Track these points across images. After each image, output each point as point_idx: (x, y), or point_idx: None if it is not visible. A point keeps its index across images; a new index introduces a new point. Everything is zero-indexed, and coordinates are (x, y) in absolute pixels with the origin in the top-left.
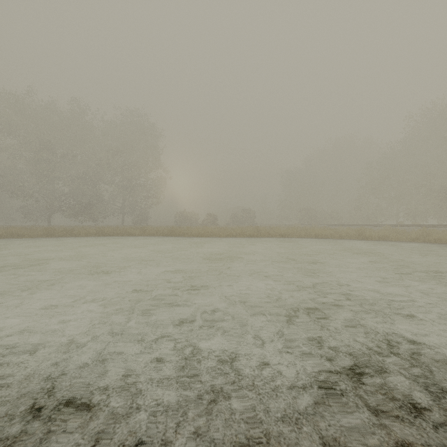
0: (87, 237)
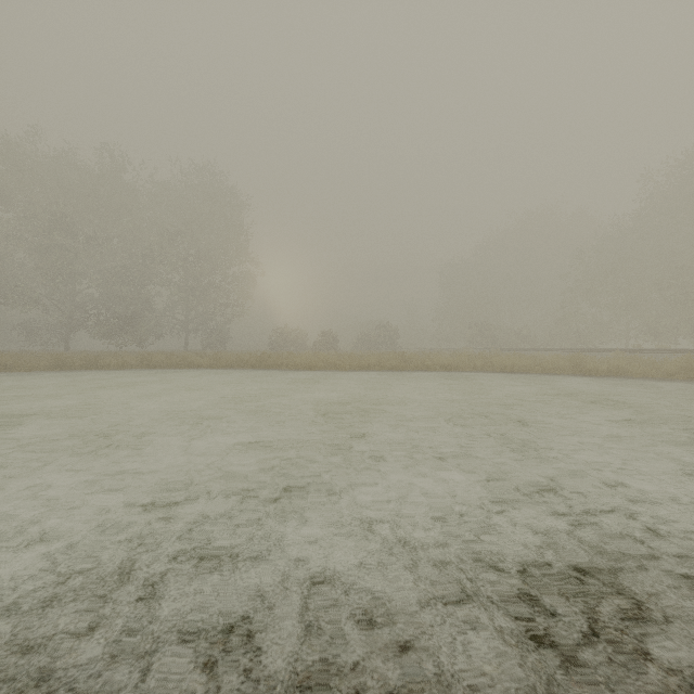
0: (121, 371)
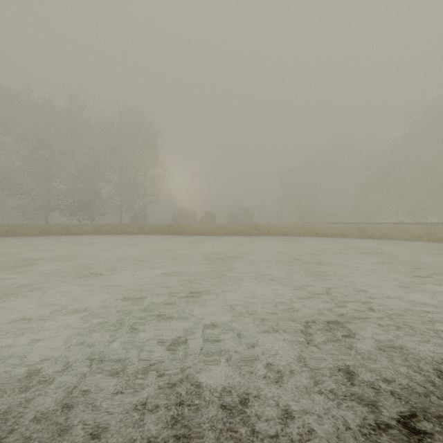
0: (83, 236)
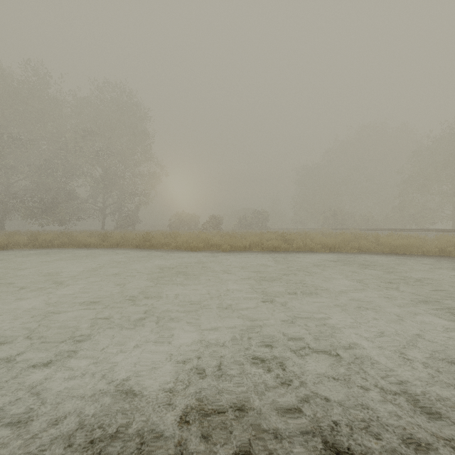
0: None
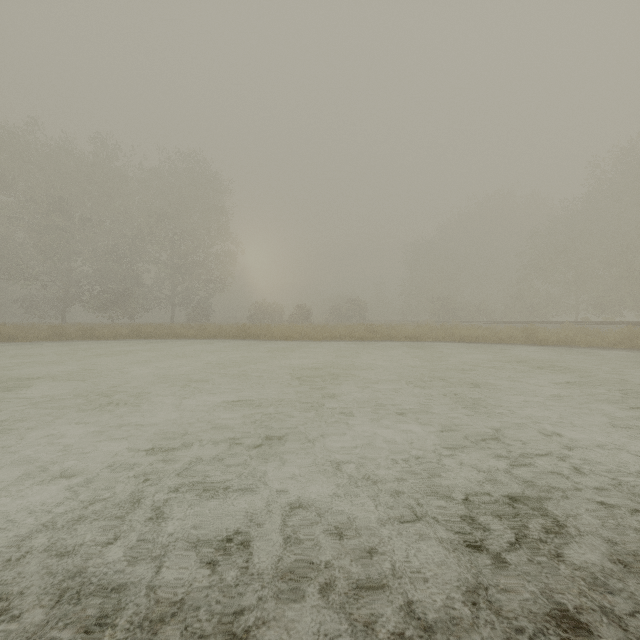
0: (114, 341)
